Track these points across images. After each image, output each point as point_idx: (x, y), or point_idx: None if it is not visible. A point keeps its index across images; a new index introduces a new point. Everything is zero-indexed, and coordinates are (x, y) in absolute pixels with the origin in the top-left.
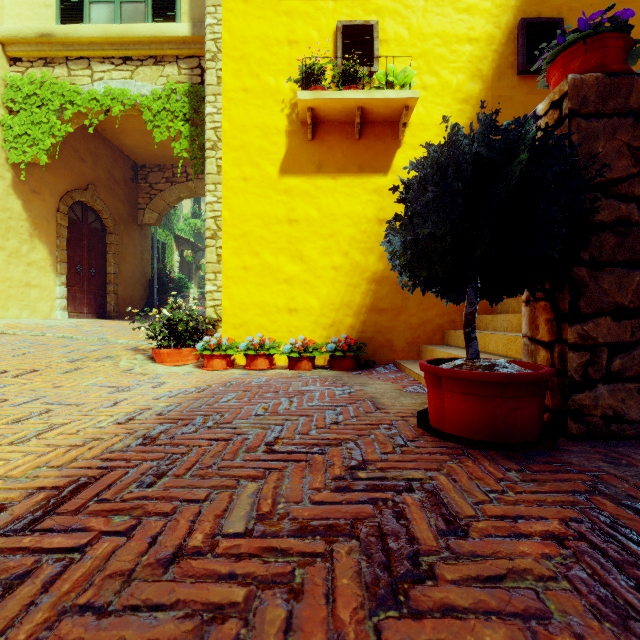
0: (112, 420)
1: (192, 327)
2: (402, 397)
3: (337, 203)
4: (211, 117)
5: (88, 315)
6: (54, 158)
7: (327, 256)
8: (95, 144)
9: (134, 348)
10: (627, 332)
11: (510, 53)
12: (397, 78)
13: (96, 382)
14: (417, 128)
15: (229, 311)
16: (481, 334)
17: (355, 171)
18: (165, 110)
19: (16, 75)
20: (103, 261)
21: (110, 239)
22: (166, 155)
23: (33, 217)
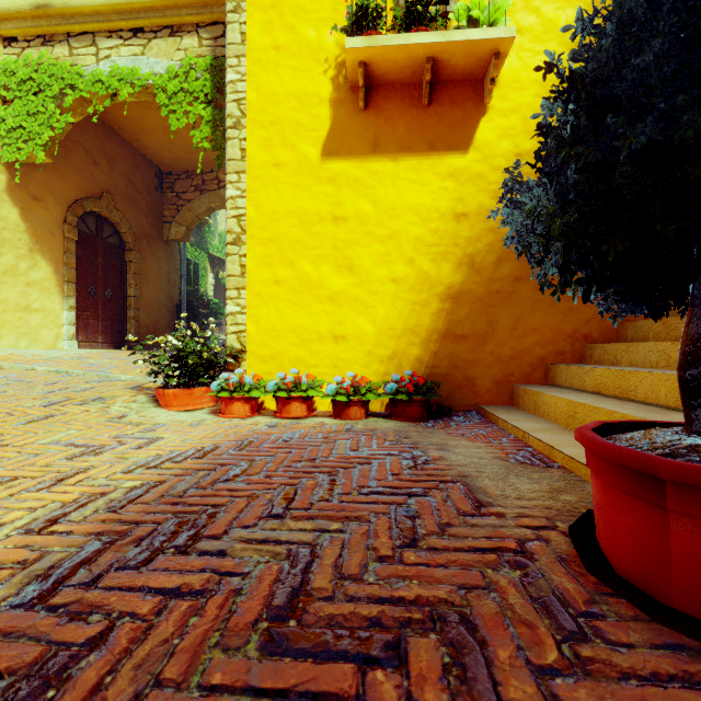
0: (24, 522)
1: (206, 360)
2: (512, 476)
3: (398, 193)
4: (233, 86)
5: (103, 345)
6: (60, 160)
7: (385, 265)
8: (111, 145)
9: (138, 386)
10: None
11: None
12: (483, 15)
13: (63, 437)
14: (509, 87)
15: (256, 339)
16: (620, 372)
17: (423, 149)
18: (183, 91)
19: (10, 57)
20: (122, 282)
21: (130, 257)
22: (194, 158)
23: (34, 229)
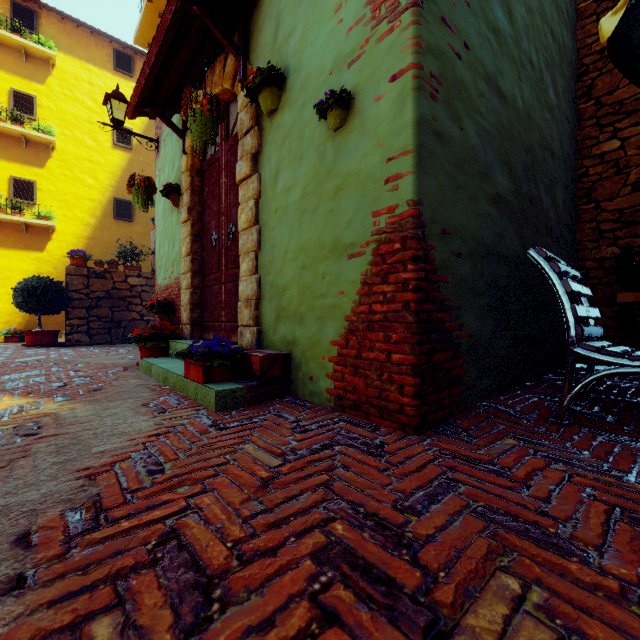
0: None
1: None
2: None
3: (11, 263)
4: None
5: None
6: None
7: (4, 288)
8: None
9: None
10: (82, 322)
11: (110, 209)
12: (47, 212)
13: None
14: (61, 233)
15: None
16: None
17: (23, 248)
18: None
19: None
20: None
21: None
22: None
23: None
